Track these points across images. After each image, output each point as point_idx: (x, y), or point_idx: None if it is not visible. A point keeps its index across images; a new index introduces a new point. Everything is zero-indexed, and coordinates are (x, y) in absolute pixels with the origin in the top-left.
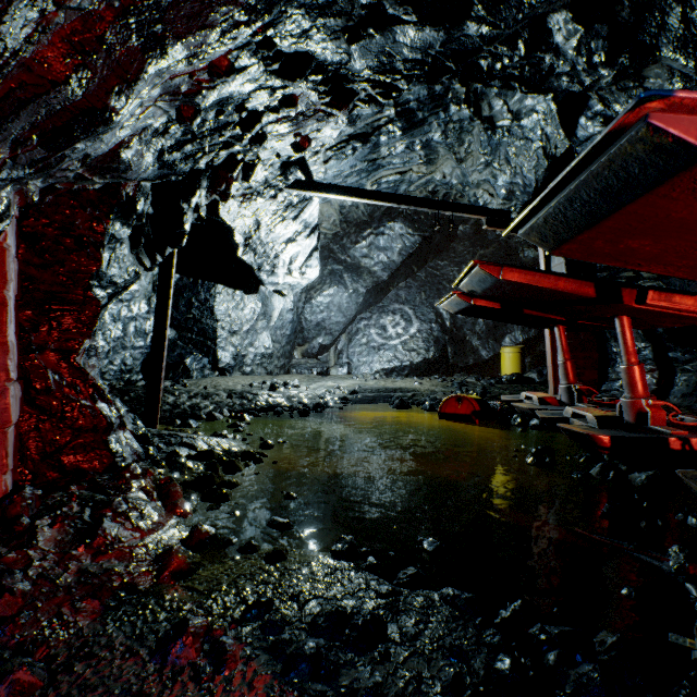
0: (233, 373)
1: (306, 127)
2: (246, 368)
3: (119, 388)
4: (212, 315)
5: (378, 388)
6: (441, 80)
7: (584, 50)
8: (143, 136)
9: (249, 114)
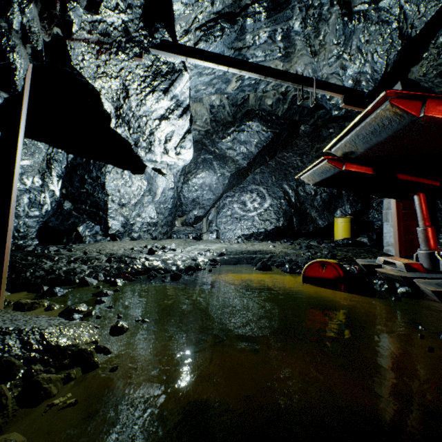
0: (123, 238)
1: None
2: (134, 234)
3: None
4: (103, 190)
5: (241, 250)
6: None
7: None
8: None
9: None
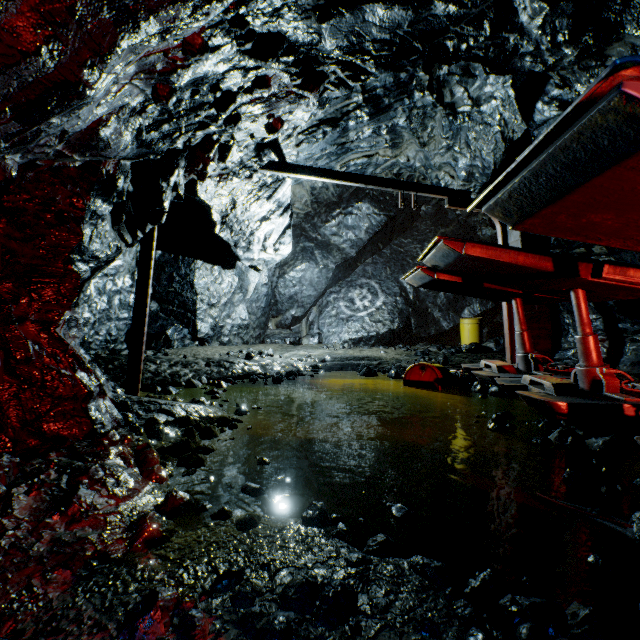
0: (212, 342)
1: (279, 109)
2: (224, 338)
3: (104, 357)
4: (192, 288)
5: (347, 356)
6: (406, 67)
7: (548, 29)
8: (120, 115)
9: (224, 95)
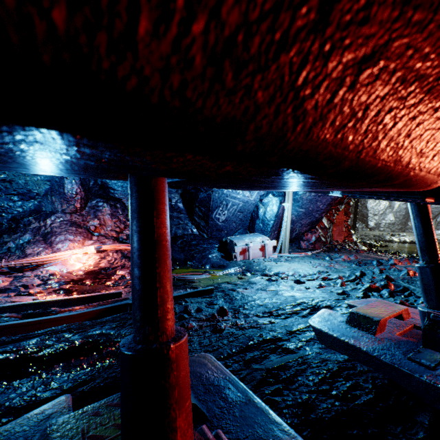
0: (374, 230)
1: None
2: (380, 228)
3: None
4: (366, 208)
5: None
6: None
7: None
8: None
9: None
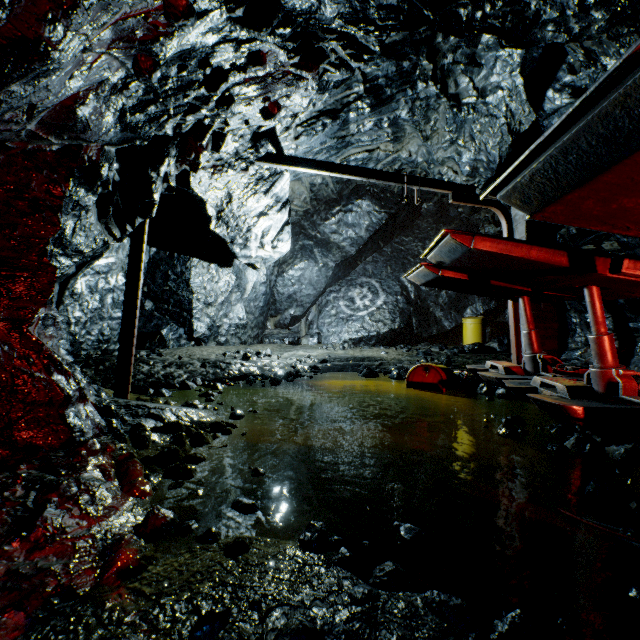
0: (208, 342)
1: (275, 92)
2: (221, 338)
3: (95, 357)
4: (188, 287)
5: (347, 357)
6: (409, 56)
7: None
8: (100, 92)
9: (214, 72)
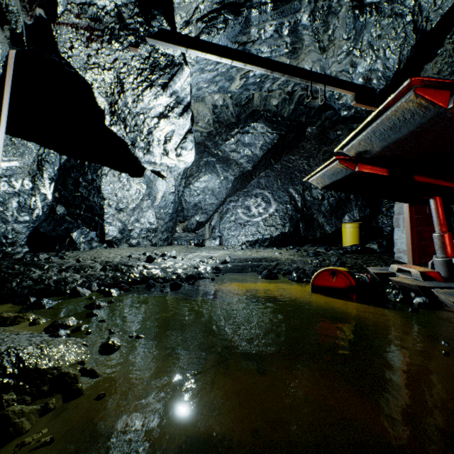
0: (121, 244)
1: None
2: (133, 241)
3: None
4: (99, 193)
5: (246, 258)
6: None
7: None
8: None
9: None
